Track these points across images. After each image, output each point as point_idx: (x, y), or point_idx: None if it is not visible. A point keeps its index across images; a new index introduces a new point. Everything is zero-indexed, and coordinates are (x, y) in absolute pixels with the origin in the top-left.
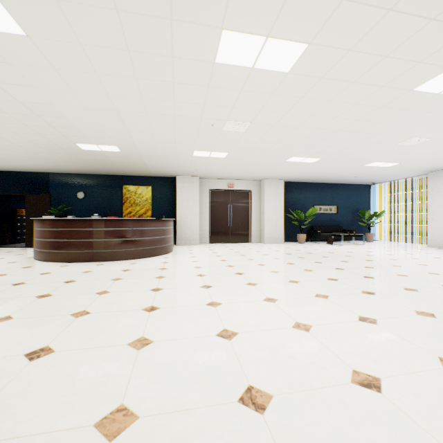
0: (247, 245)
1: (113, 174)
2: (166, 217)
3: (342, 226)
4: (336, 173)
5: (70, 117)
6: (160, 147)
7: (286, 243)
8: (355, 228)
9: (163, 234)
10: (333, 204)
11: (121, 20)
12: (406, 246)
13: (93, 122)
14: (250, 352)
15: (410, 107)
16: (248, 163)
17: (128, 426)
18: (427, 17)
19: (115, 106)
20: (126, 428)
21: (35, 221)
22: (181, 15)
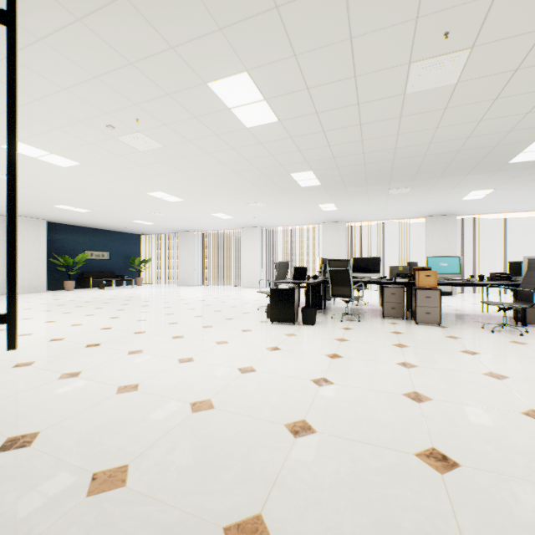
0: None
1: None
2: None
3: (116, 272)
4: (108, 222)
5: None
6: None
7: (50, 292)
8: (128, 273)
9: None
10: (106, 250)
11: None
12: (165, 286)
13: None
14: (48, 335)
15: (149, 199)
16: (0, 200)
17: None
18: (141, 176)
19: None
20: None
21: None
22: None
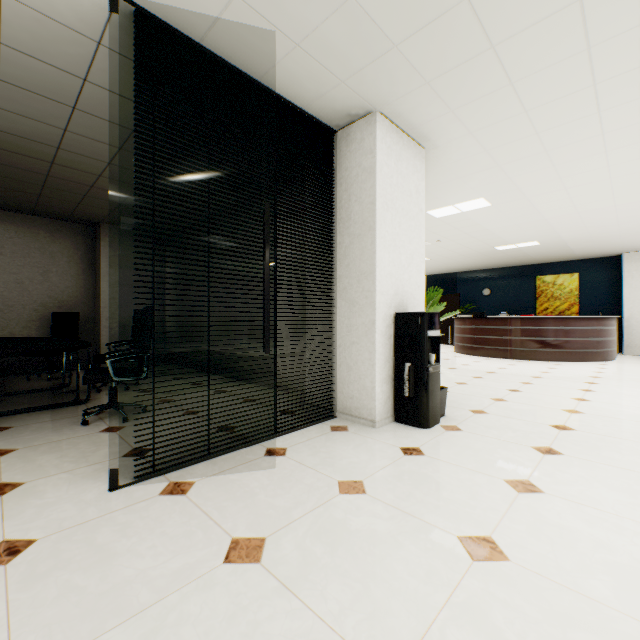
0: None
1: (523, 265)
2: (603, 314)
3: None
4: None
5: (498, 232)
6: (594, 232)
7: None
8: None
9: (598, 336)
10: None
11: (561, 180)
12: None
13: (517, 230)
14: None
15: None
16: None
17: (579, 413)
18: None
19: (544, 216)
20: (578, 413)
21: (457, 320)
22: (616, 162)
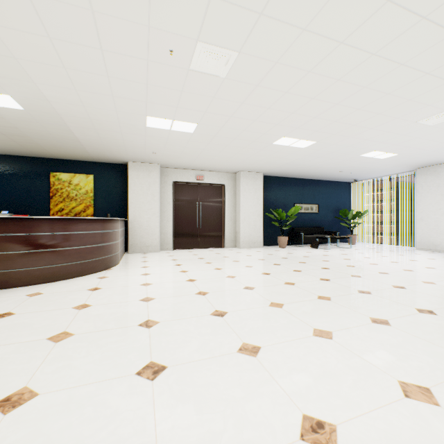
0: (220, 251)
1: (35, 156)
2: (115, 216)
3: (324, 227)
4: (323, 165)
5: None
6: (90, 104)
7: (265, 248)
8: (336, 229)
9: (101, 241)
10: (314, 203)
11: None
12: (394, 249)
13: None
14: None
15: None
16: (224, 145)
17: None
18: None
19: None
20: None
21: None
22: None
